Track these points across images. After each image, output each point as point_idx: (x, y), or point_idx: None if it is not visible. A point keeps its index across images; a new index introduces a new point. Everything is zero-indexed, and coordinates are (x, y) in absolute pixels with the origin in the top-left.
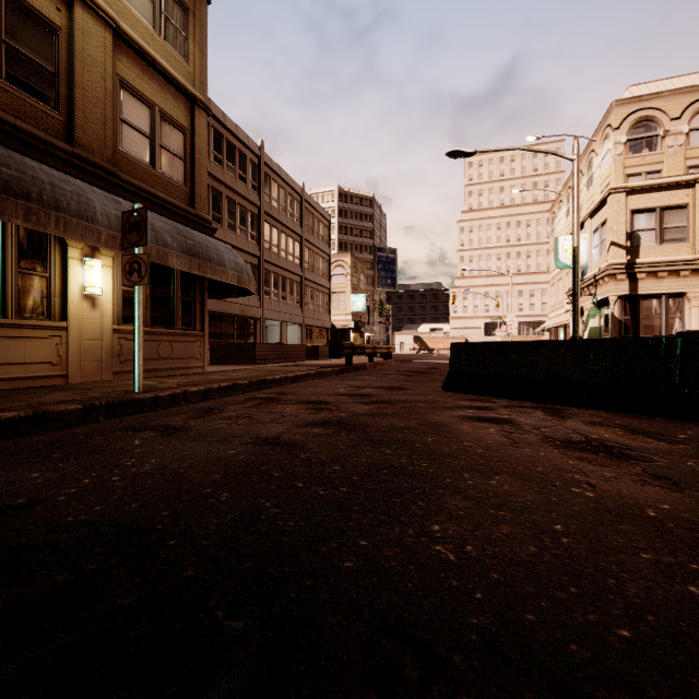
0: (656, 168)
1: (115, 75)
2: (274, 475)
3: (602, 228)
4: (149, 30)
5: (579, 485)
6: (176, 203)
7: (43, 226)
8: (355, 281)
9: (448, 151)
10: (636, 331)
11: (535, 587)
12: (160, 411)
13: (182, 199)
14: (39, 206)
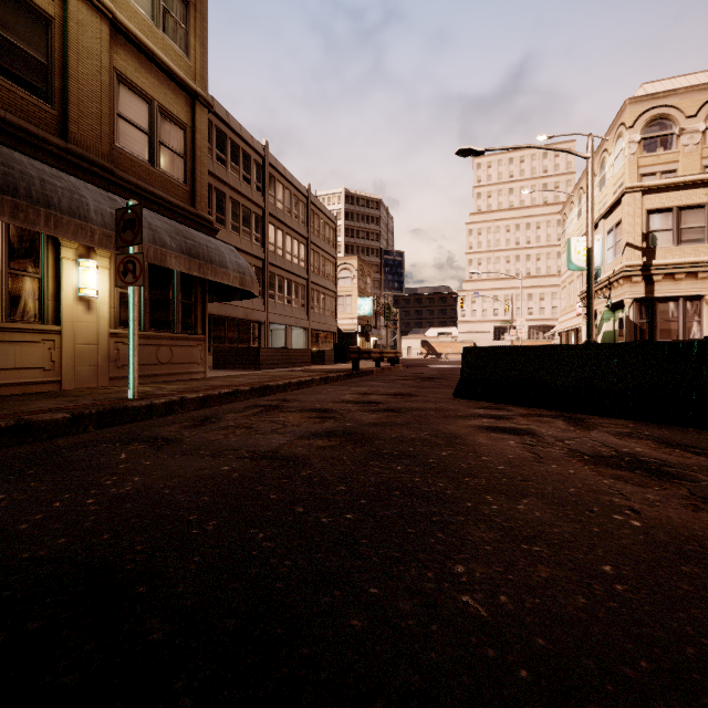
0: (672, 168)
1: (111, 69)
2: (271, 497)
3: (616, 229)
4: (147, 22)
5: (621, 511)
6: (176, 202)
7: (31, 224)
8: (362, 284)
9: (457, 149)
10: (652, 335)
11: (594, 659)
12: (153, 420)
13: (183, 198)
14: (28, 203)
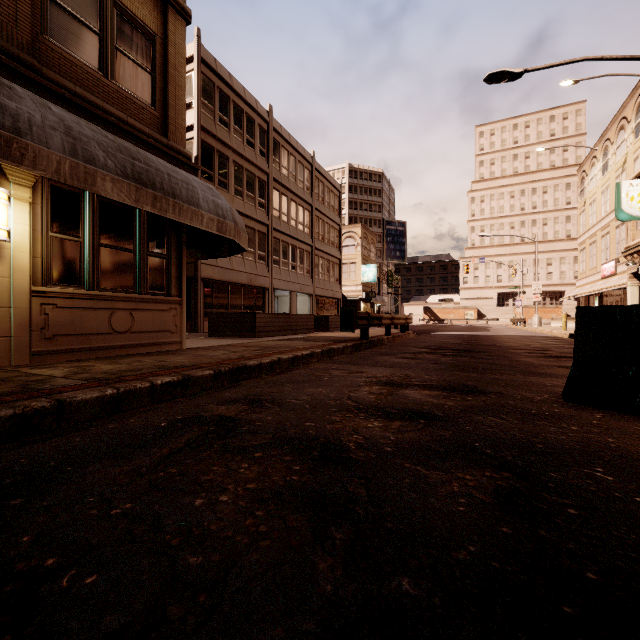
0: None
1: None
2: None
3: None
4: None
5: None
6: (138, 126)
7: None
8: (365, 251)
9: (487, 74)
10: None
11: None
12: None
13: (150, 125)
14: None
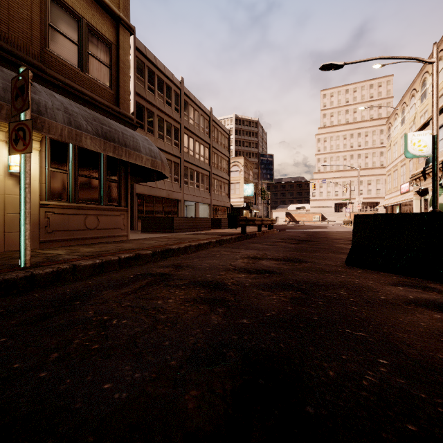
0: None
1: None
2: None
3: None
4: None
5: None
6: (101, 101)
7: None
8: (246, 175)
9: (322, 65)
10: None
11: None
12: (9, 300)
13: (108, 99)
14: None
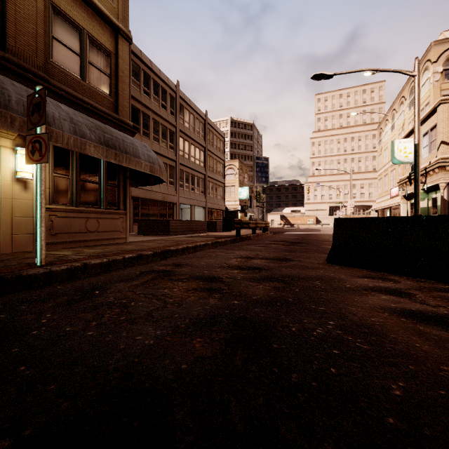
0: None
1: None
2: None
3: (431, 132)
4: None
5: None
6: (102, 109)
7: None
8: (241, 178)
9: (313, 74)
10: None
11: None
12: (38, 291)
13: (108, 107)
14: None
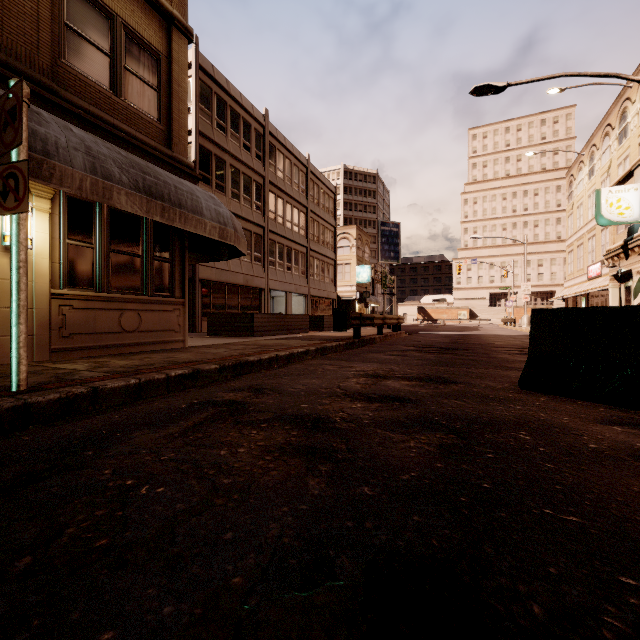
0: None
1: None
2: None
3: None
4: None
5: None
6: (145, 140)
7: None
8: (360, 252)
9: (473, 87)
10: None
11: None
12: None
13: (156, 138)
14: None
